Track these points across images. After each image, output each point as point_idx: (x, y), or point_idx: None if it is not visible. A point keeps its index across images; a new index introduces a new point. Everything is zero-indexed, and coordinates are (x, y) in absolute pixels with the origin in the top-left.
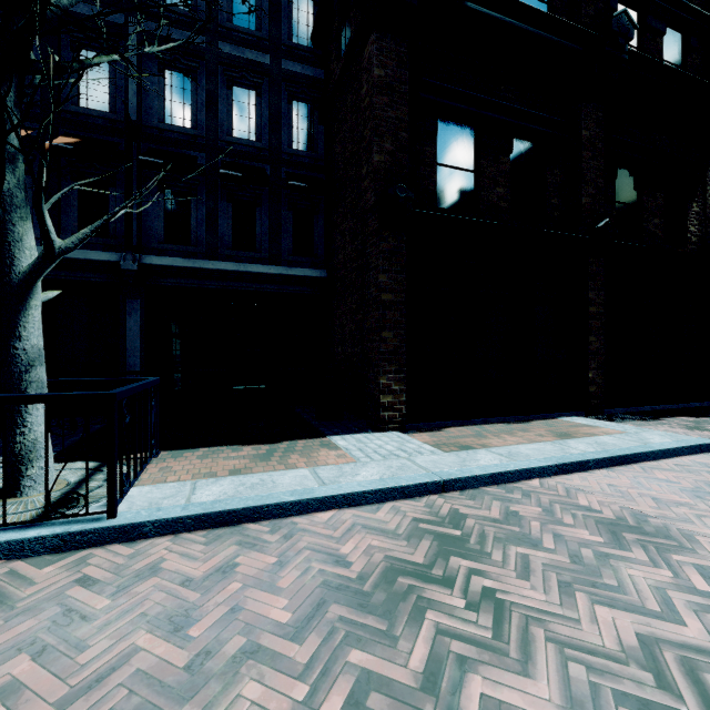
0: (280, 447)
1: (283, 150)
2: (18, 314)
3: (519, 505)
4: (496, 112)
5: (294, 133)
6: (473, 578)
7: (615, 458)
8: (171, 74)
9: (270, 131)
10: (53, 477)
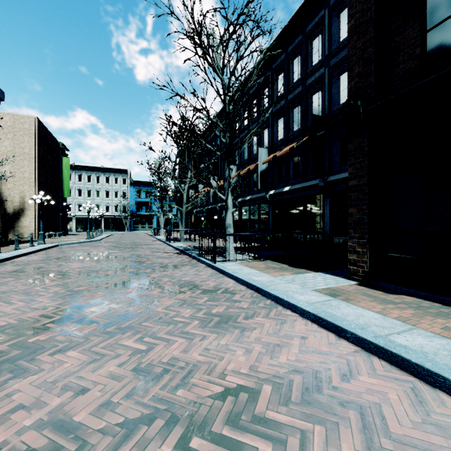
0: (290, 269)
1: None
2: (226, 216)
3: (248, 304)
4: None
5: None
6: (191, 292)
7: (385, 351)
8: (343, 76)
9: None
10: (232, 256)
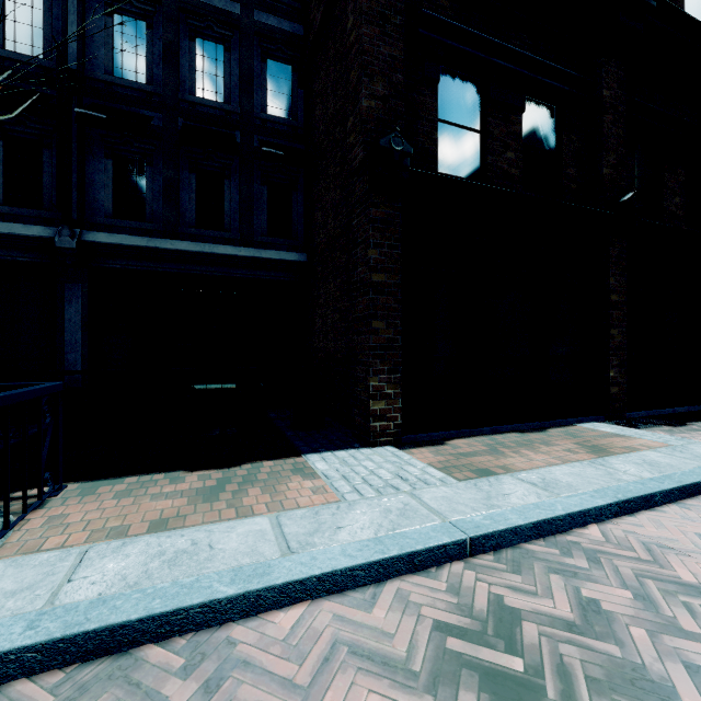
0: (237, 474)
1: (256, 115)
2: None
3: (593, 584)
4: (507, 60)
5: (269, 96)
6: None
7: (684, 488)
8: (121, 19)
9: (240, 91)
10: None
